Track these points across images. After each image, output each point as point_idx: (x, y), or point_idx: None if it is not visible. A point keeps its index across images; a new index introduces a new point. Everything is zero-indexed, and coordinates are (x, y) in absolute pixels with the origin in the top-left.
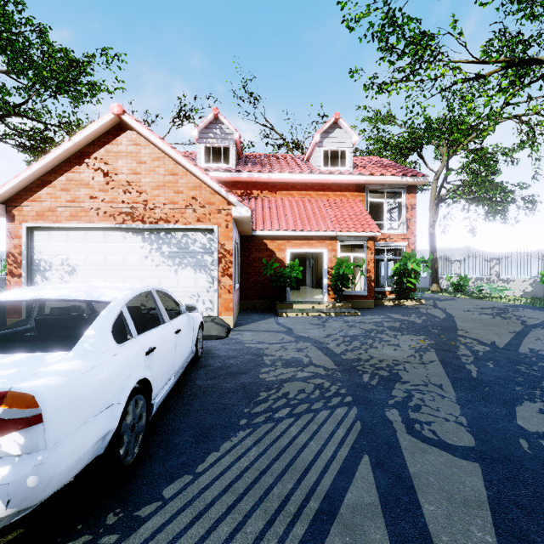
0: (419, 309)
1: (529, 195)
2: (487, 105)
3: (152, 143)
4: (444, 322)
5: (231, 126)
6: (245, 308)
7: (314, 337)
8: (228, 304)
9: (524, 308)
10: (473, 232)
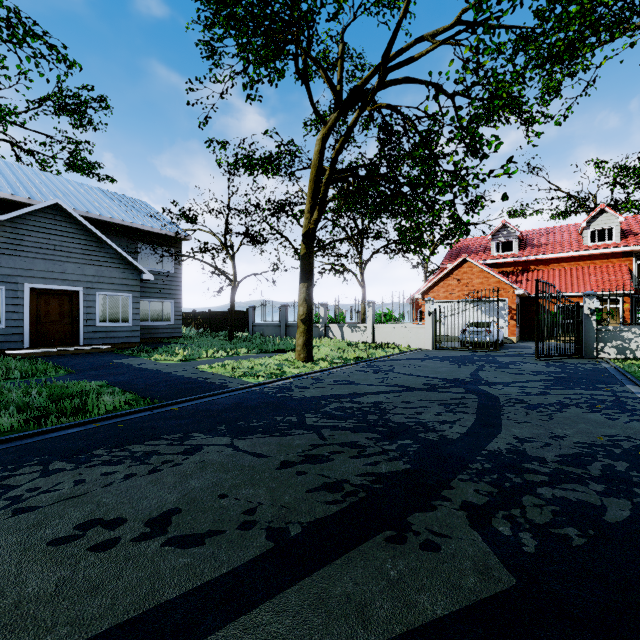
0: None
1: None
2: None
3: (477, 266)
4: None
5: (514, 229)
6: (523, 339)
7: (555, 345)
8: (513, 332)
9: None
10: None
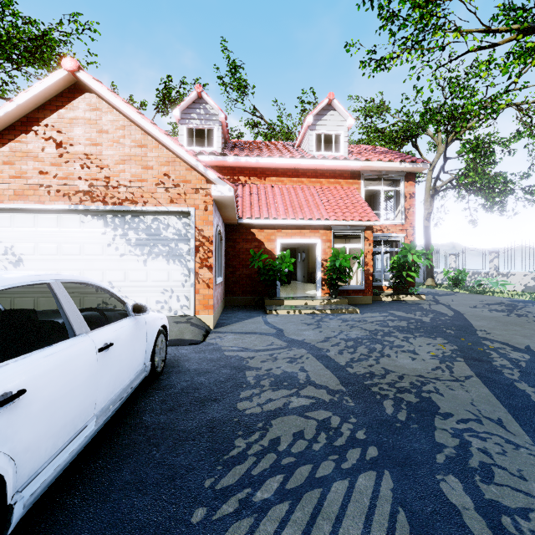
0: (421, 306)
1: (530, 186)
2: (505, 73)
3: (115, 108)
4: (455, 321)
5: (216, 105)
6: (230, 304)
7: (309, 340)
8: (207, 301)
9: (533, 303)
10: (473, 223)
